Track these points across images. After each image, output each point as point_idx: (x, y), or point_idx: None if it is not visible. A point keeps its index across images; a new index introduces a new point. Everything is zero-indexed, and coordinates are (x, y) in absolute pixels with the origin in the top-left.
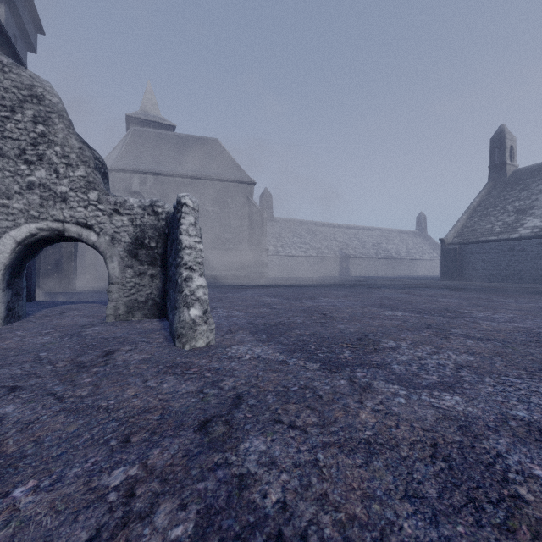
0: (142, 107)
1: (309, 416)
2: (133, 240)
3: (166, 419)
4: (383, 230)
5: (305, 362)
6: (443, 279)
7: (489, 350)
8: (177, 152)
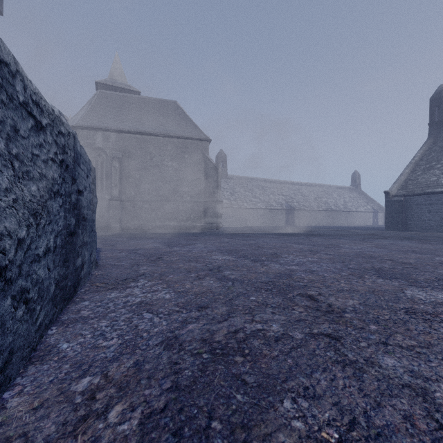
0: (110, 75)
1: None
2: None
3: None
4: (323, 186)
5: None
6: (387, 229)
7: None
8: (139, 112)
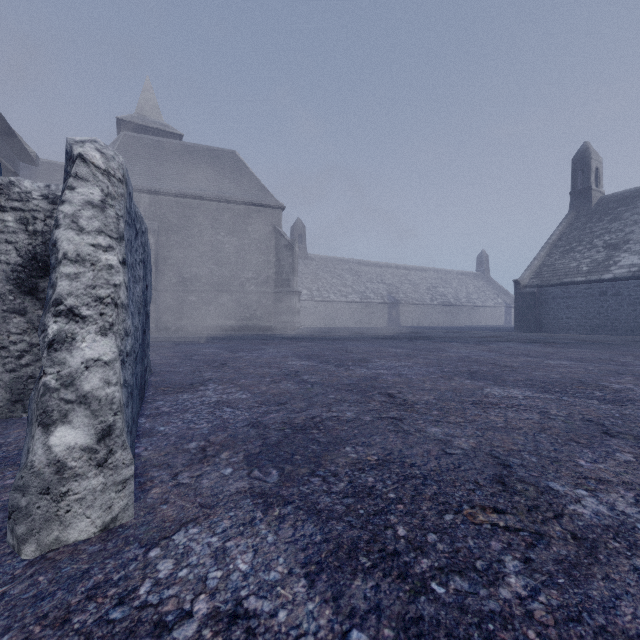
0: (139, 109)
1: None
2: (25, 261)
3: None
4: (439, 271)
5: None
6: (517, 329)
7: None
8: (182, 165)
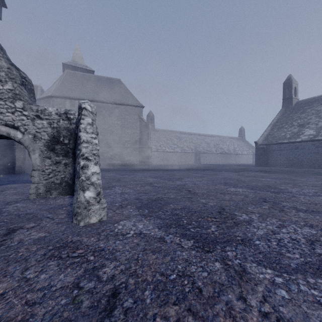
0: (73, 58)
1: None
2: (51, 138)
3: None
4: (220, 137)
5: (180, 238)
6: (256, 165)
7: (321, 222)
8: (94, 86)
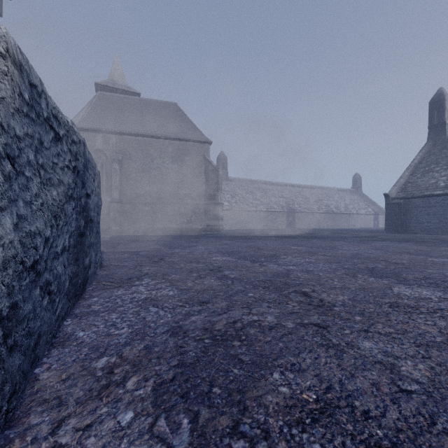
0: (110, 76)
1: None
2: None
3: None
4: (324, 188)
5: None
6: (387, 231)
7: None
8: (139, 114)
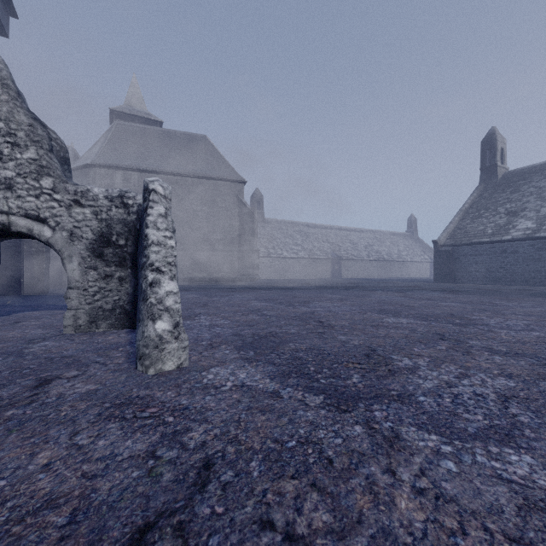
0: (127, 101)
1: (317, 508)
2: (97, 237)
3: (77, 525)
4: (374, 232)
5: (303, 393)
6: (436, 281)
7: (526, 370)
8: (163, 148)
